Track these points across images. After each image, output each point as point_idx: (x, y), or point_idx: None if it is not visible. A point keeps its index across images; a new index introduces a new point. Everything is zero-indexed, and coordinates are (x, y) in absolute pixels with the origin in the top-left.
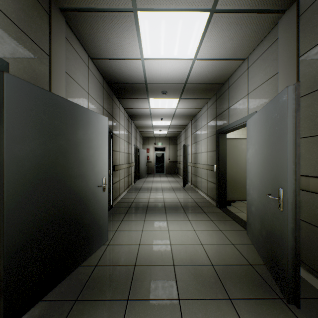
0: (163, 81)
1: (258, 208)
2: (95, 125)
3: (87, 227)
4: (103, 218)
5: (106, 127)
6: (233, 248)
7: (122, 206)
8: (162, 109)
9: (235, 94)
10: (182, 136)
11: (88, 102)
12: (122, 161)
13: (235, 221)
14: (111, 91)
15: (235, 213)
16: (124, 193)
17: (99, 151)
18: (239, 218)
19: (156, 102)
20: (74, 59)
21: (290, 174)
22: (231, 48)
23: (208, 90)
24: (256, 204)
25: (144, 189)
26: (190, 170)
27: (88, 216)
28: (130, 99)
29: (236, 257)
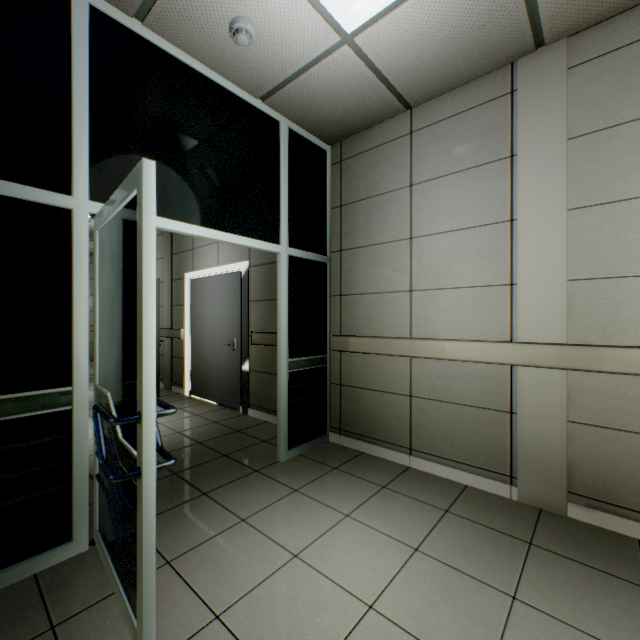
0: None
1: None
2: None
3: None
4: None
5: None
6: None
7: None
8: None
9: None
10: None
11: None
12: None
13: None
14: None
15: None
16: None
17: None
18: None
19: None
20: None
21: (157, 327)
22: None
23: None
24: None
25: None
26: None
27: None
28: None
29: None
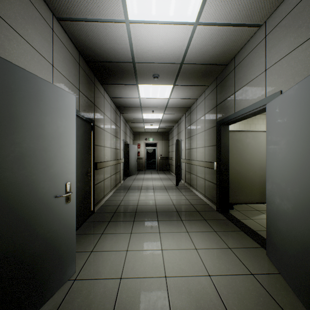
0: (155, 60)
1: (296, 228)
2: (51, 104)
3: (33, 265)
4: (67, 242)
5: (72, 109)
6: (255, 283)
7: (105, 212)
8: (153, 98)
9: (244, 74)
10: (174, 131)
11: (53, 77)
12: (108, 158)
13: (245, 233)
14: (92, 73)
15: (241, 220)
16: (111, 193)
17: (58, 144)
18: (249, 229)
19: (146, 89)
20: (22, 6)
21: None
22: (247, 4)
23: (208, 73)
24: (289, 220)
25: (134, 188)
26: (183, 167)
27: (36, 246)
28: (116, 85)
29: (265, 303)
